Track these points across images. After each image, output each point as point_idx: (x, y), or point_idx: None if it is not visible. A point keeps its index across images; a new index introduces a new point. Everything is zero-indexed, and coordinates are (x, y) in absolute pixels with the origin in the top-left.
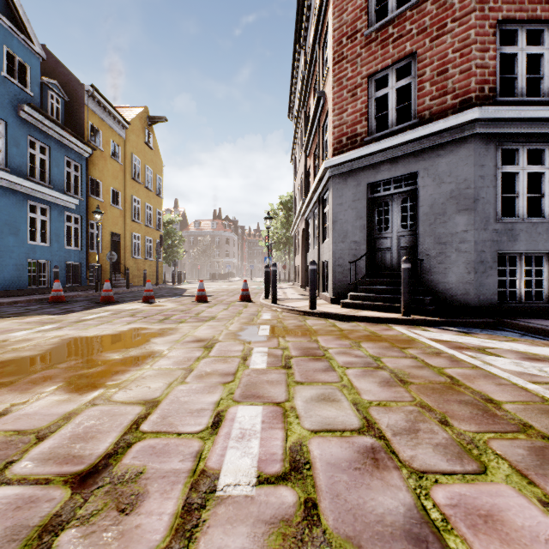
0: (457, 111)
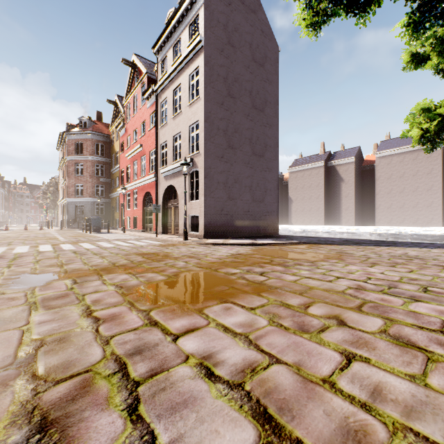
0: (89, 197)
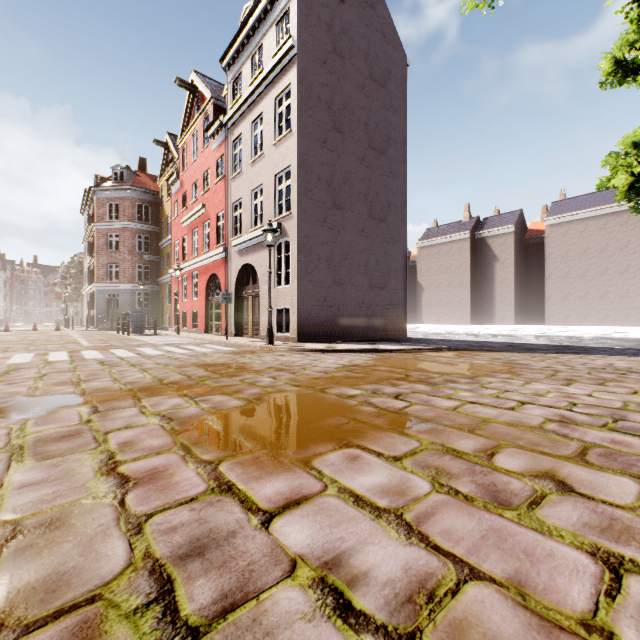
0: (128, 282)
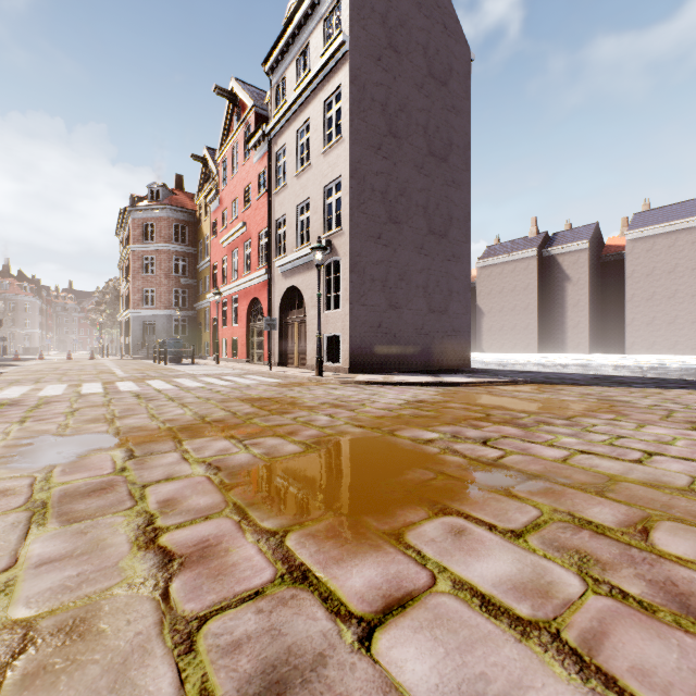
0: (164, 308)
